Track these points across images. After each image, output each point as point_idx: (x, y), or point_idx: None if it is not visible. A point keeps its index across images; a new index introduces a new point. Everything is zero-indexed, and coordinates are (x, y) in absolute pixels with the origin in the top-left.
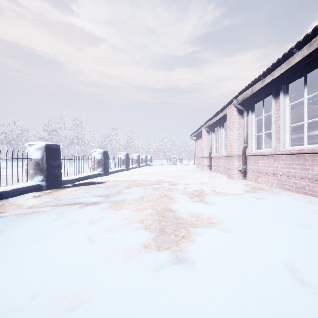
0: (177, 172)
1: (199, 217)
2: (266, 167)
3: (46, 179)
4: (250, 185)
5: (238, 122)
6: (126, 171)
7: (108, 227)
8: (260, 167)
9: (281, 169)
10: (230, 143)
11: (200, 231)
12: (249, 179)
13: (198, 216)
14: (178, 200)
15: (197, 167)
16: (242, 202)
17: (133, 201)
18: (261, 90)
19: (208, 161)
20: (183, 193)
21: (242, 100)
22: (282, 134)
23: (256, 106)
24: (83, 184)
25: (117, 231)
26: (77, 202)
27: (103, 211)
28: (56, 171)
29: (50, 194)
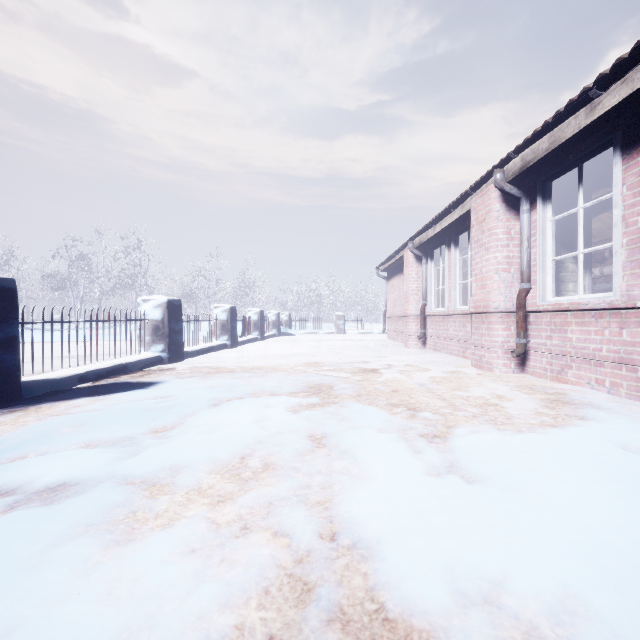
0: (348, 350)
1: (504, 611)
2: (593, 343)
3: None
4: (550, 391)
5: (505, 229)
6: (230, 348)
7: None
8: (572, 341)
9: None
10: (484, 282)
11: None
12: (534, 372)
13: (497, 605)
14: (371, 467)
15: (391, 338)
16: (612, 483)
17: (212, 476)
18: (579, 136)
19: (419, 325)
20: (379, 425)
21: (520, 169)
22: None
23: (553, 185)
24: (93, 390)
25: None
26: None
27: (39, 569)
28: (0, 356)
29: None
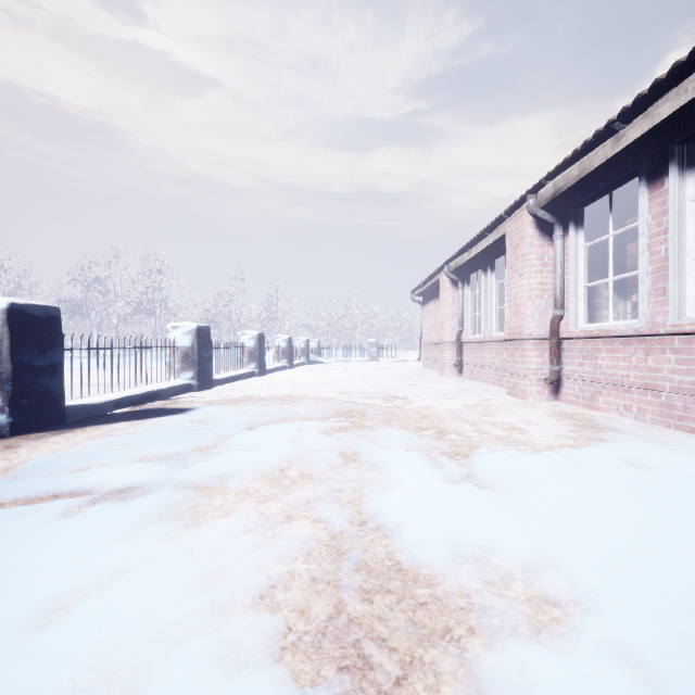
0: (380, 378)
1: (490, 565)
2: (621, 370)
3: (12, 405)
4: (578, 417)
5: (538, 255)
6: (258, 376)
7: (106, 652)
8: (602, 368)
9: (671, 374)
10: (518, 309)
11: (530, 681)
12: (567, 399)
13: (485, 562)
14: (396, 476)
15: (426, 366)
16: (605, 487)
17: (256, 483)
18: (608, 165)
19: (455, 352)
20: (406, 445)
21: (552, 195)
22: (675, 279)
23: (586, 211)
24: (131, 415)
25: (134, 692)
26: (70, 489)
27: (132, 539)
28: (48, 381)
29: (11, 452)
